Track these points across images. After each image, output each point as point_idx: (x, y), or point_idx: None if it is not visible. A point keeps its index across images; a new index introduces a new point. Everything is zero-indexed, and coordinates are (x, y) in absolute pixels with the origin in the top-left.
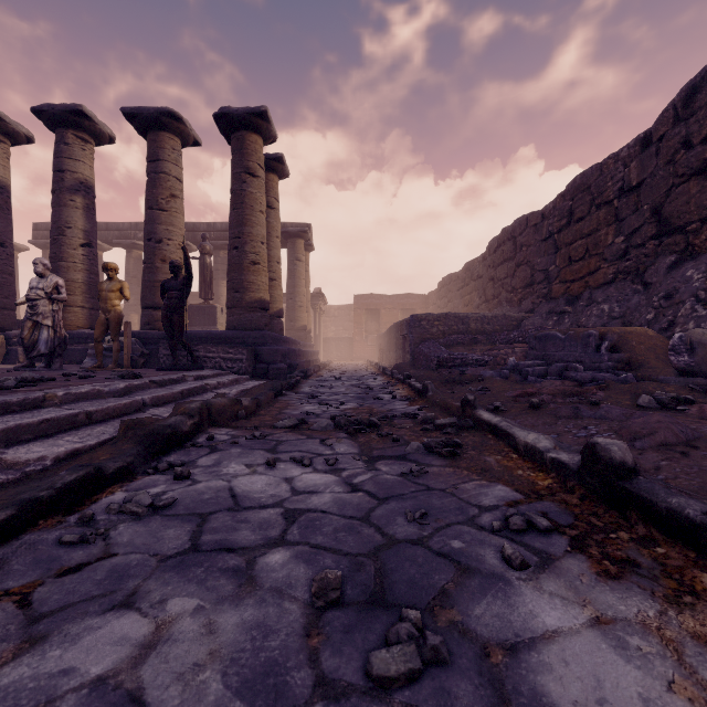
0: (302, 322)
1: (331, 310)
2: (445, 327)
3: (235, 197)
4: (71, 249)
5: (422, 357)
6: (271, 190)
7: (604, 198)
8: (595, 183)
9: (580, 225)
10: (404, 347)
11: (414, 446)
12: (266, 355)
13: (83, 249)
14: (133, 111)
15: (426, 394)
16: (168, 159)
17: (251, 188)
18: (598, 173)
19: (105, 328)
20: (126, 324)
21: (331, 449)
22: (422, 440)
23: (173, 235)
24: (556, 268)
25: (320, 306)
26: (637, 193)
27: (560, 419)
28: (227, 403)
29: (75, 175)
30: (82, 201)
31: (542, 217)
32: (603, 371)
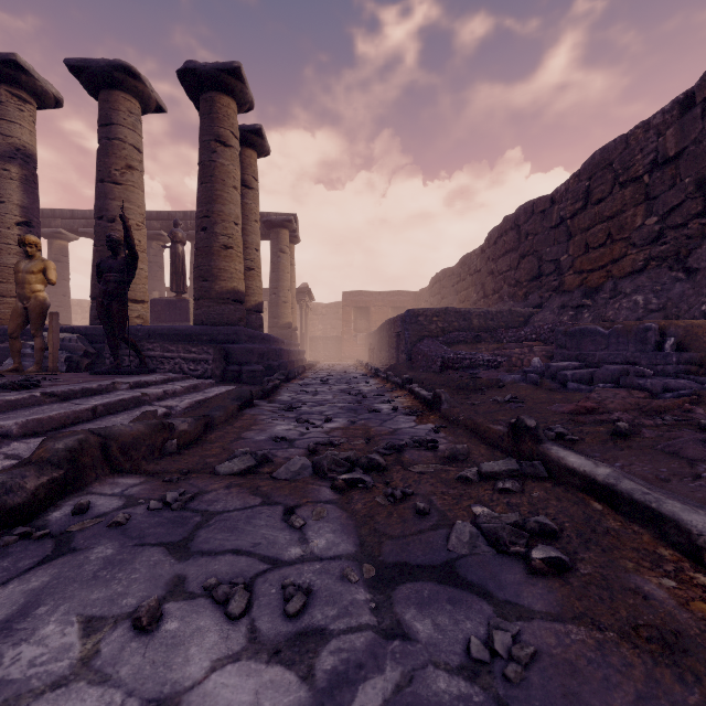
0: (286, 318)
1: (319, 308)
2: (445, 323)
3: (204, 169)
4: (3, 227)
5: (421, 357)
6: (248, 167)
7: (632, 173)
8: (620, 158)
9: (600, 207)
10: (398, 346)
11: (465, 535)
12: (239, 354)
13: (19, 228)
14: (79, 63)
15: (440, 407)
16: (123, 123)
17: (222, 159)
18: (623, 146)
19: (23, 320)
20: (51, 315)
21: (302, 539)
22: (469, 509)
23: (130, 214)
24: (569, 258)
25: (307, 303)
26: (676, 165)
27: (696, 464)
28: (142, 432)
29: (9, 139)
30: (18, 171)
31: (552, 201)
32: (671, 376)
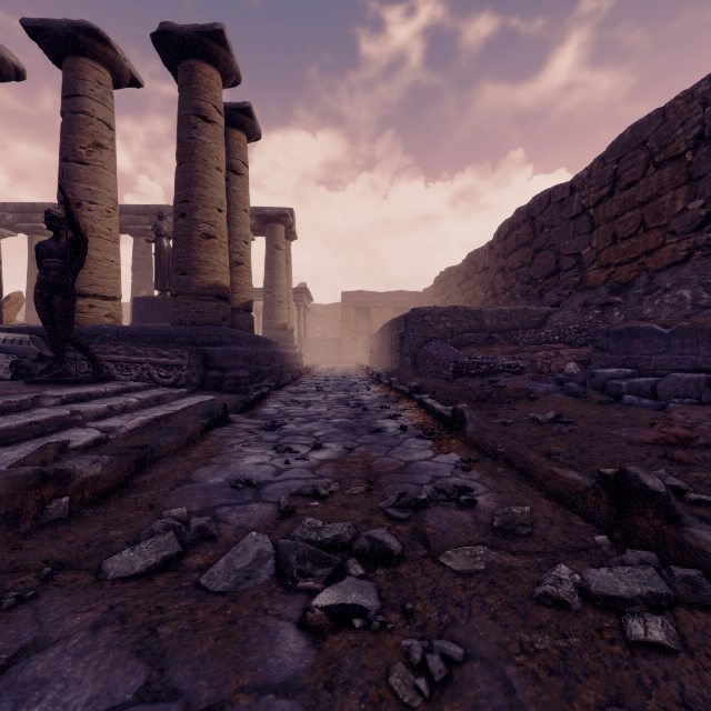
0: (282, 319)
1: (318, 309)
2: (454, 324)
3: (182, 147)
4: None
5: (429, 361)
6: (237, 151)
7: (671, 151)
8: (656, 135)
9: (631, 192)
10: (402, 348)
11: None
12: (221, 358)
13: None
14: (37, 24)
15: (465, 430)
16: (90, 95)
17: (203, 136)
18: (659, 122)
19: None
20: None
21: None
22: None
23: (98, 198)
24: (592, 251)
25: (305, 303)
26: None
27: None
28: None
29: None
30: None
31: (571, 189)
32: None
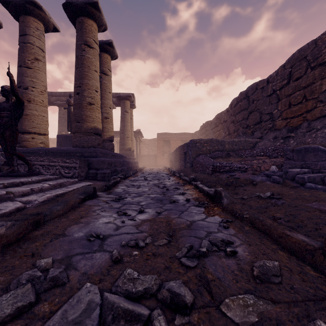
0: (128, 145)
1: (146, 141)
2: (210, 147)
3: (78, 60)
4: None
5: (199, 165)
6: (105, 63)
7: (319, 61)
8: (311, 53)
9: (298, 82)
10: (185, 159)
11: None
12: (96, 163)
13: None
14: None
15: (222, 202)
16: (33, 34)
17: (88, 54)
18: (313, 46)
19: None
20: None
21: None
22: None
23: (36, 85)
24: (278, 111)
25: (139, 138)
26: None
27: None
28: None
29: None
30: None
31: (267, 82)
32: None
